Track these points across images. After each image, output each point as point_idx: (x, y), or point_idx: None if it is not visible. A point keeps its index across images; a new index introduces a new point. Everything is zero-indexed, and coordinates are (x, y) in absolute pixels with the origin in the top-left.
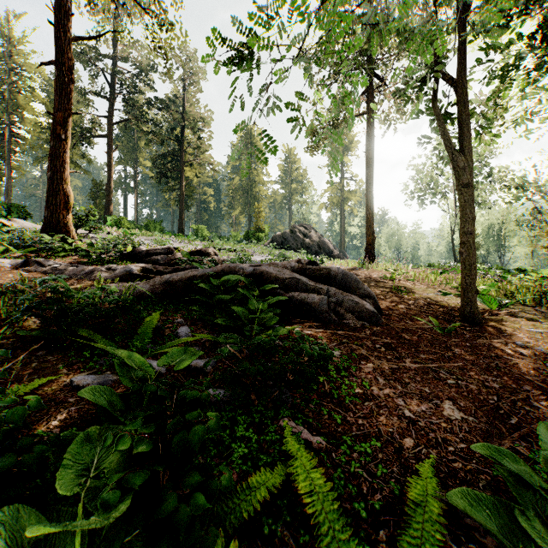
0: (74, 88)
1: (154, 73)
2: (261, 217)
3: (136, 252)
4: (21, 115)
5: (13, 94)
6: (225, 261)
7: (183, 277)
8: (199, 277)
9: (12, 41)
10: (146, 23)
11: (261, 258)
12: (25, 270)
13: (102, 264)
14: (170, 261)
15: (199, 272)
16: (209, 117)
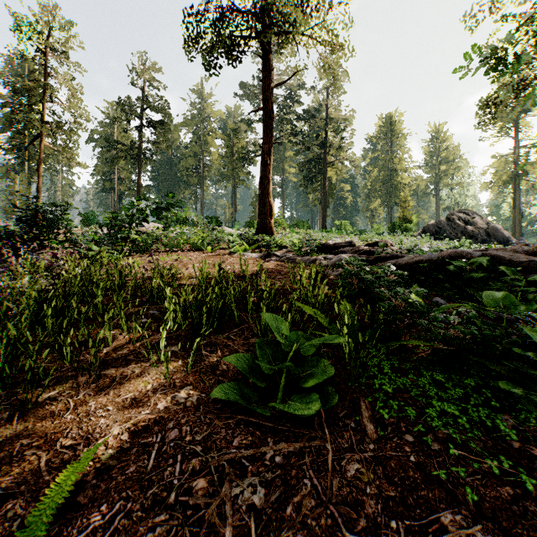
0: (244, 121)
1: (300, 89)
2: (408, 206)
3: (325, 245)
4: (208, 150)
5: (204, 137)
6: (430, 249)
7: (409, 262)
8: (424, 262)
9: (204, 98)
10: (319, 53)
11: (424, 248)
12: (268, 260)
13: (307, 255)
14: (355, 252)
15: (423, 258)
16: (350, 116)
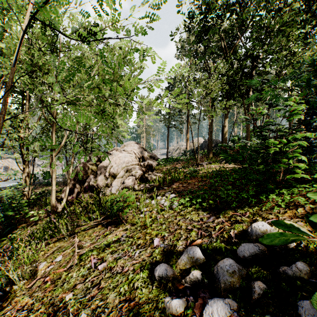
0: None
1: None
2: None
3: None
4: None
5: None
6: None
7: None
8: None
9: None
10: None
11: None
12: None
13: None
14: None
15: None
16: None
